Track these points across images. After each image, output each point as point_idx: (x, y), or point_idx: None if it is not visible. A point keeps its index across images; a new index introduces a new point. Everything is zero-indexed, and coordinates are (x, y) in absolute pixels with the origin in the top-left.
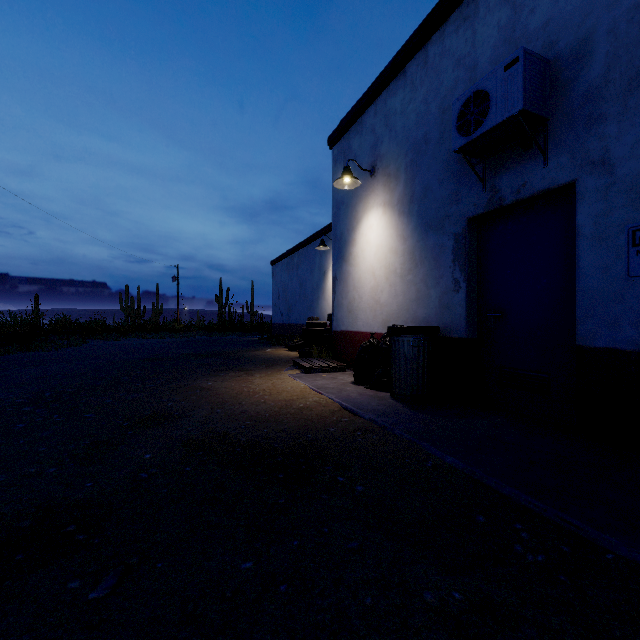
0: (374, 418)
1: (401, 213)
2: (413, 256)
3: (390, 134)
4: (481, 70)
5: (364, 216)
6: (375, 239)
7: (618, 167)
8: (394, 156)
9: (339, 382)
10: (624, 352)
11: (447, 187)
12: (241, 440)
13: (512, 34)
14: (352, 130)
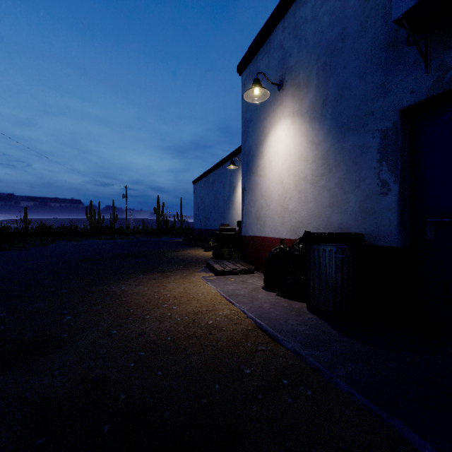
0: (300, 350)
1: (312, 119)
2: (326, 161)
3: (299, 44)
4: None
5: (272, 129)
6: (283, 149)
7: None
8: (304, 64)
9: (249, 287)
10: None
11: (371, 80)
12: (119, 399)
13: None
14: (260, 52)
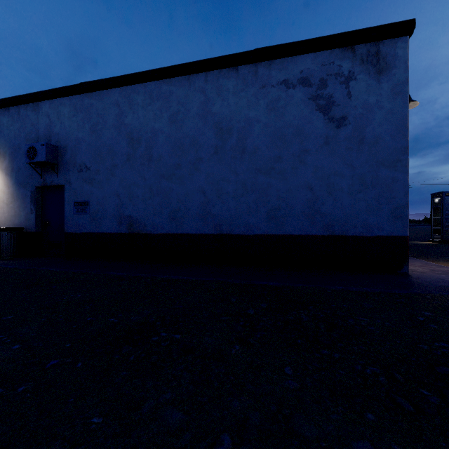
0: None
1: (7, 174)
2: (13, 196)
3: (1, 133)
4: (40, 134)
5: None
6: None
7: (72, 185)
8: (3, 145)
9: None
10: (73, 233)
11: (28, 171)
12: None
13: (50, 129)
14: None
